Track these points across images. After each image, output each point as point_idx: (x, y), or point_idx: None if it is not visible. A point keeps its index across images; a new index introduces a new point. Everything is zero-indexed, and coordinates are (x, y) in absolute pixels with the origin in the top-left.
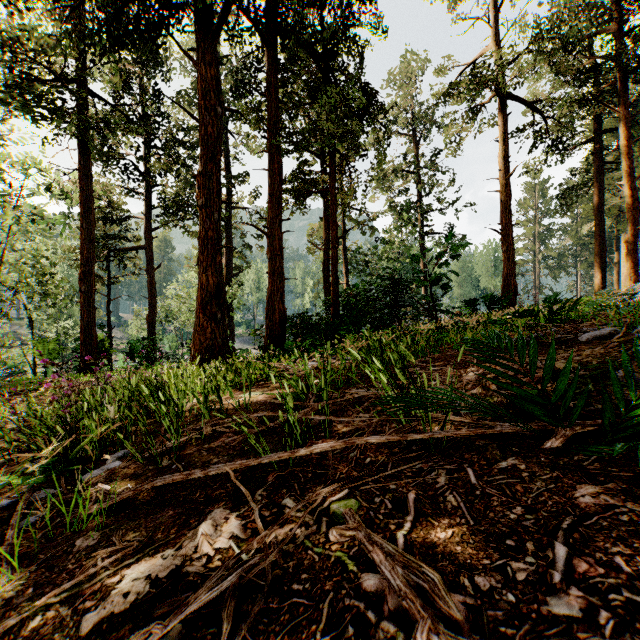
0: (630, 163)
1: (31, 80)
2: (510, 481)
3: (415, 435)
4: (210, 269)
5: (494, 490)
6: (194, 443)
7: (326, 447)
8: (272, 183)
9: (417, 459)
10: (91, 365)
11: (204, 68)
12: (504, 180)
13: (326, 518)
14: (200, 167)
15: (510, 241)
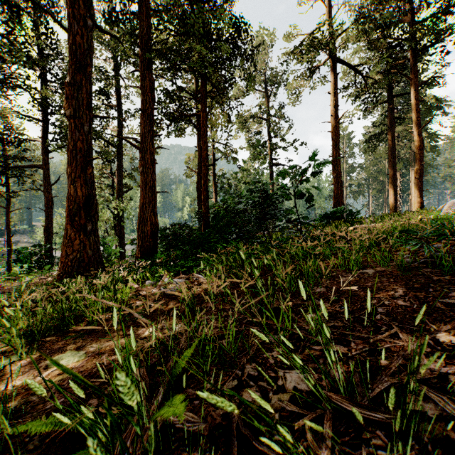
0: (418, 117)
1: None
2: None
3: None
4: (79, 180)
5: None
6: None
7: None
8: (144, 99)
9: None
10: None
11: None
12: (334, 123)
13: None
14: (68, 77)
15: (339, 169)
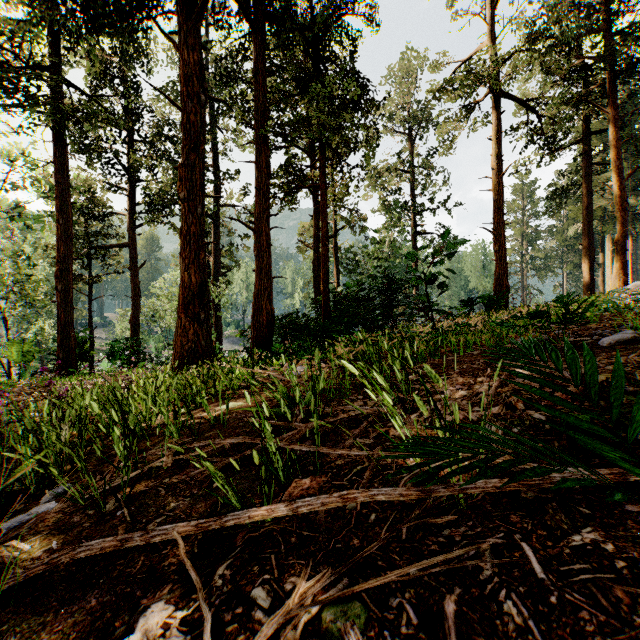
0: (619, 164)
1: (3, 65)
2: (599, 577)
3: (441, 489)
4: (193, 266)
5: (578, 595)
6: (153, 474)
7: (315, 504)
8: (259, 176)
9: None
10: (69, 368)
11: (186, 52)
12: (496, 179)
13: (315, 639)
14: (182, 158)
15: (502, 241)
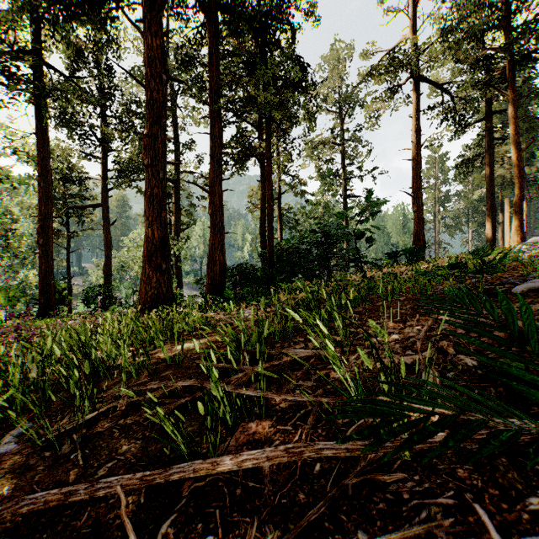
0: (517, 138)
1: None
2: None
3: (388, 443)
4: (155, 223)
5: None
6: (110, 415)
7: (261, 459)
8: (213, 145)
9: (387, 472)
10: (49, 311)
11: (150, 38)
12: (414, 150)
13: None
14: (146, 129)
15: (419, 203)
